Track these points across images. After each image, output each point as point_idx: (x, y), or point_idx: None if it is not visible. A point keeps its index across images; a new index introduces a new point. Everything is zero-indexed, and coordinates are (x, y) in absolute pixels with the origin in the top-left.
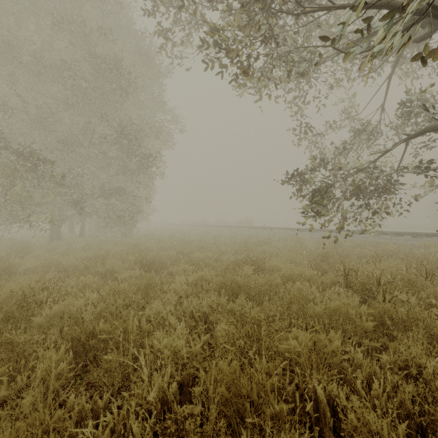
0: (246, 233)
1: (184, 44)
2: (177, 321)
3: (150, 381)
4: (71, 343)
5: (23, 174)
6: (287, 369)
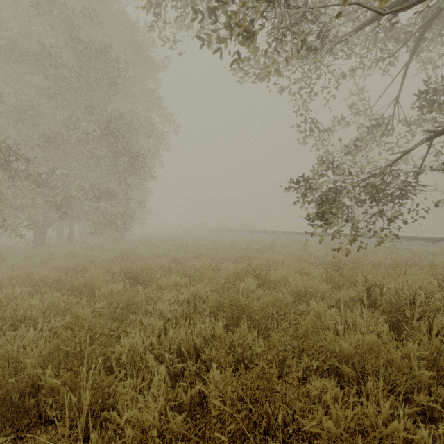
0: (246, 237)
1: (178, 27)
2: (157, 364)
3: None
4: None
5: None
6: None
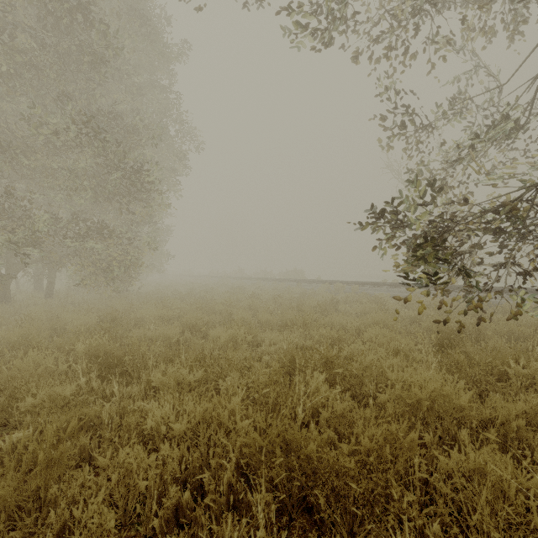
0: (296, 289)
1: None
2: None
3: None
4: None
5: None
6: None
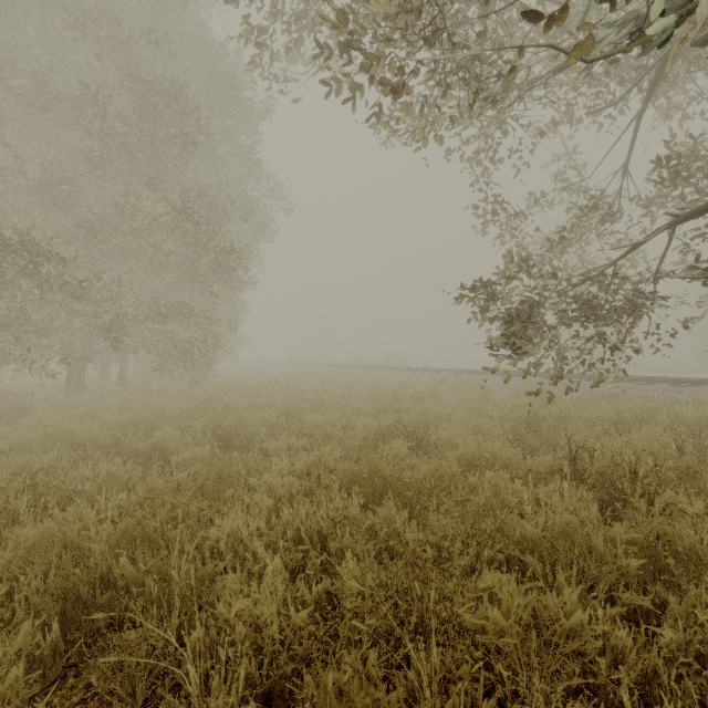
0: (395, 379)
1: (290, 59)
2: (269, 553)
3: (209, 682)
4: (60, 603)
5: (15, 280)
6: (481, 666)
